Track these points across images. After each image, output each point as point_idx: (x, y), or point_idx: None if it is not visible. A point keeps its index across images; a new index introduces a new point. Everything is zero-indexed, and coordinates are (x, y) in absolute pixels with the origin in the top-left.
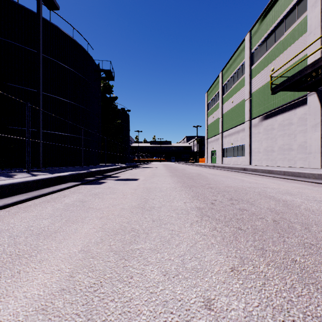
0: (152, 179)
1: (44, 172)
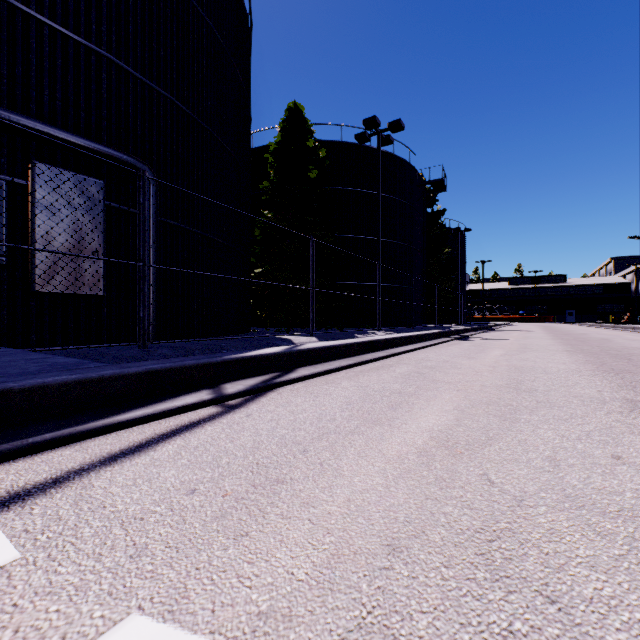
0: (525, 340)
1: (389, 331)
